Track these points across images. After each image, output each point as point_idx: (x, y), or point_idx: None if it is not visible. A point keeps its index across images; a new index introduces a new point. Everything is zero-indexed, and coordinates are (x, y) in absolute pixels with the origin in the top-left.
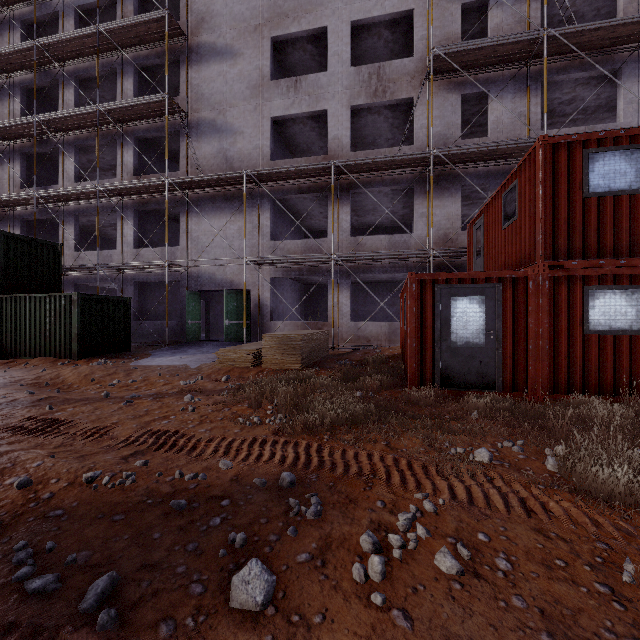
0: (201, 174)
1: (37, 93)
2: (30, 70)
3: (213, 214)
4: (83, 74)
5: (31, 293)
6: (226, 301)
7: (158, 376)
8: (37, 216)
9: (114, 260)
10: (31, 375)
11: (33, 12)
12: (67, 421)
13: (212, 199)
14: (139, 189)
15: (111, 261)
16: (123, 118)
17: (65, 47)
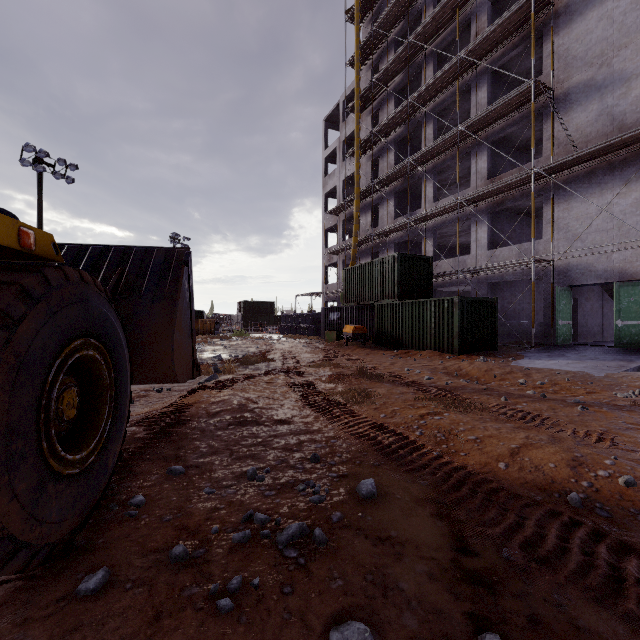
0: (571, 151)
1: (402, 141)
2: (401, 125)
3: (590, 193)
4: (440, 107)
5: (413, 299)
6: (617, 296)
7: (566, 381)
8: (405, 238)
9: (467, 264)
10: (437, 365)
11: (402, 79)
12: (543, 417)
13: (588, 175)
14: (496, 190)
15: (465, 266)
16: (478, 128)
17: (428, 91)
